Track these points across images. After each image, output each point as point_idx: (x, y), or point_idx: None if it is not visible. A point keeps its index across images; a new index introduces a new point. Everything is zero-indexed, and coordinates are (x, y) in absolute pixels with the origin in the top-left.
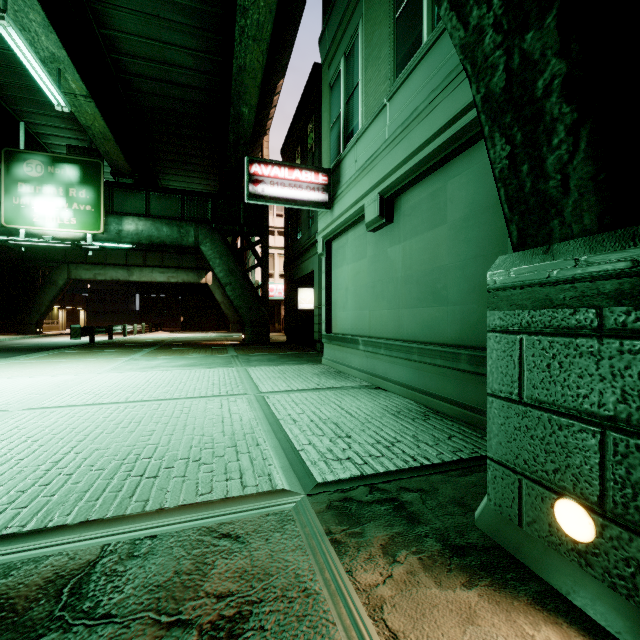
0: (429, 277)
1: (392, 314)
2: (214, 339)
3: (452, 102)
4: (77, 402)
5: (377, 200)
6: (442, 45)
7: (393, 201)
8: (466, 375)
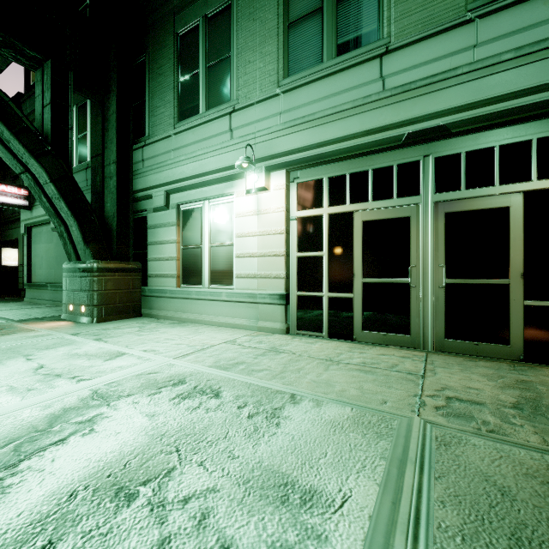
0: None
1: None
2: None
3: None
4: None
5: None
6: (78, 176)
7: None
8: None
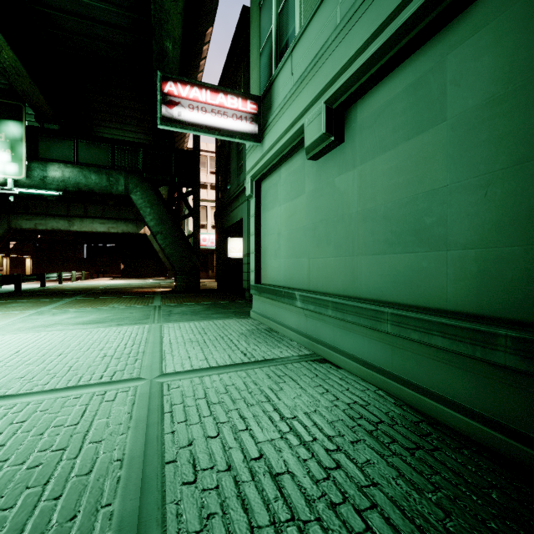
0: (408, 208)
1: (342, 263)
2: (147, 286)
3: None
4: None
5: (323, 112)
6: None
7: (344, 114)
8: (506, 373)
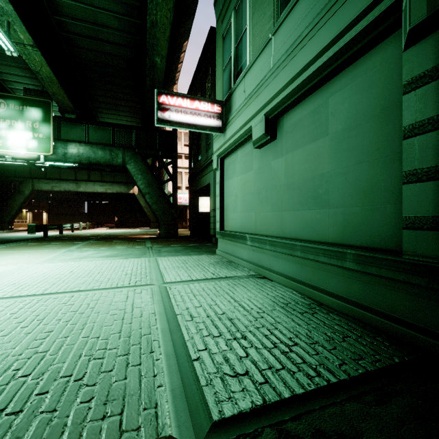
0: (310, 183)
1: (275, 216)
2: (138, 234)
3: (338, 19)
4: None
5: (263, 120)
6: None
7: (276, 121)
8: (351, 273)
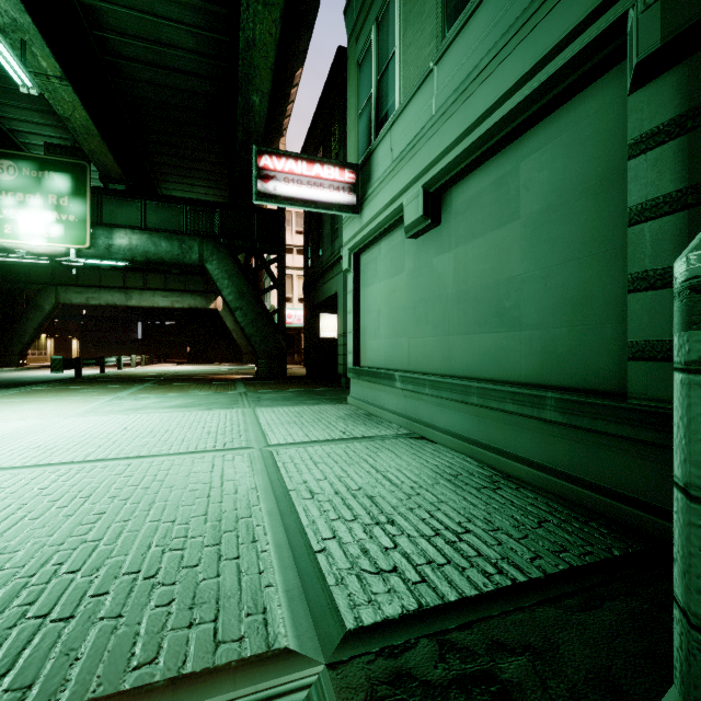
0: (493, 293)
1: (439, 342)
2: (223, 372)
3: (533, 44)
4: (15, 462)
5: (420, 195)
6: None
7: (441, 197)
8: (553, 427)
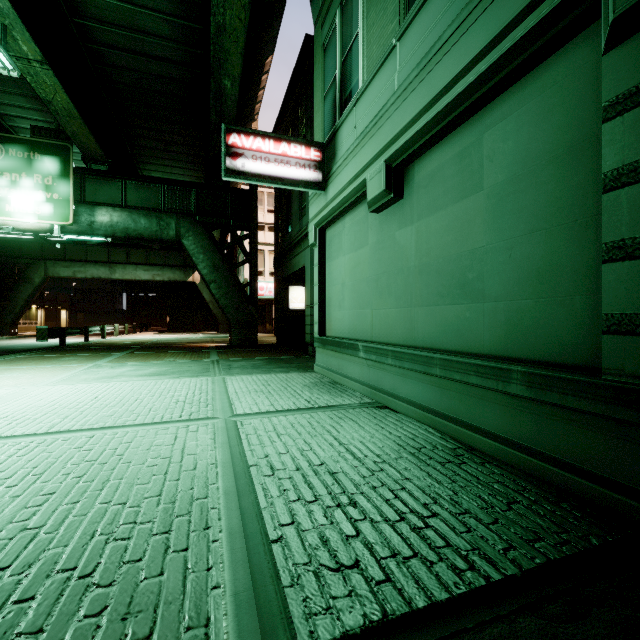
0: (455, 265)
1: (402, 314)
2: (199, 341)
3: (498, 10)
4: None
5: (383, 170)
6: None
7: (403, 171)
8: (519, 401)
